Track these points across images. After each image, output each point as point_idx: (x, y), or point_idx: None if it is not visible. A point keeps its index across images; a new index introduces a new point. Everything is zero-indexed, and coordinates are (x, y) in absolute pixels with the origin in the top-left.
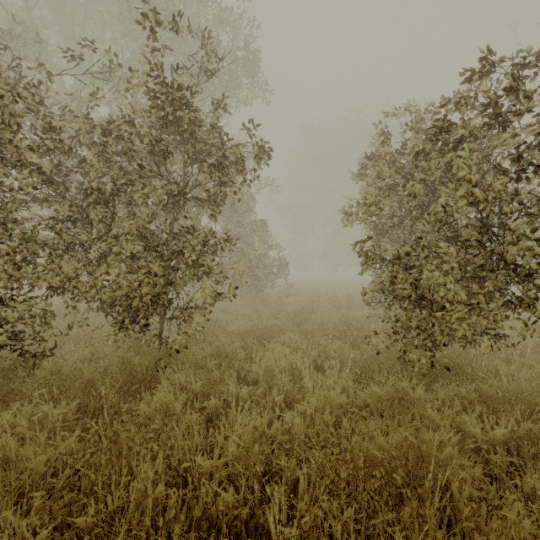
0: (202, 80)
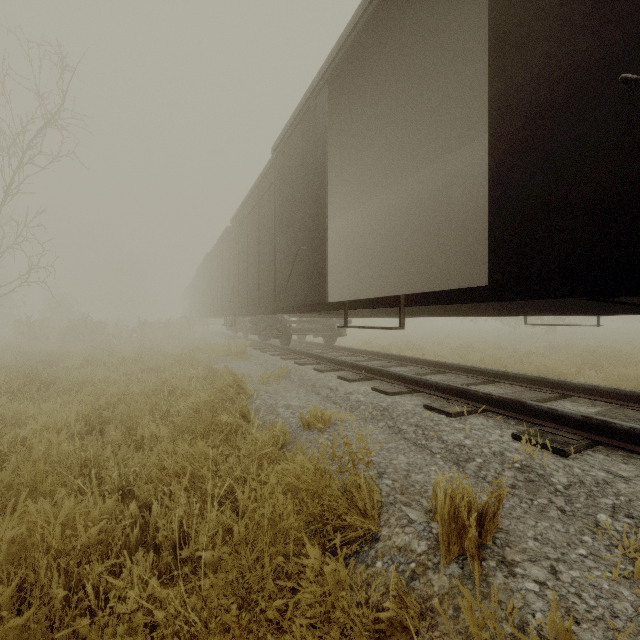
0: None
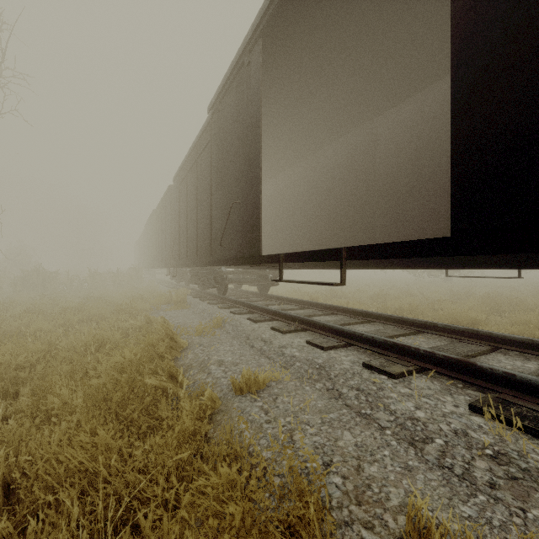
0: None
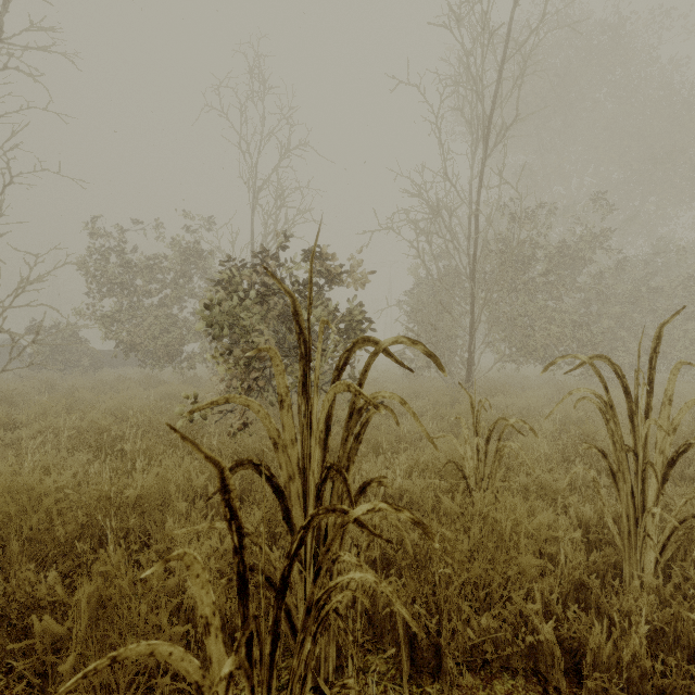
0: None
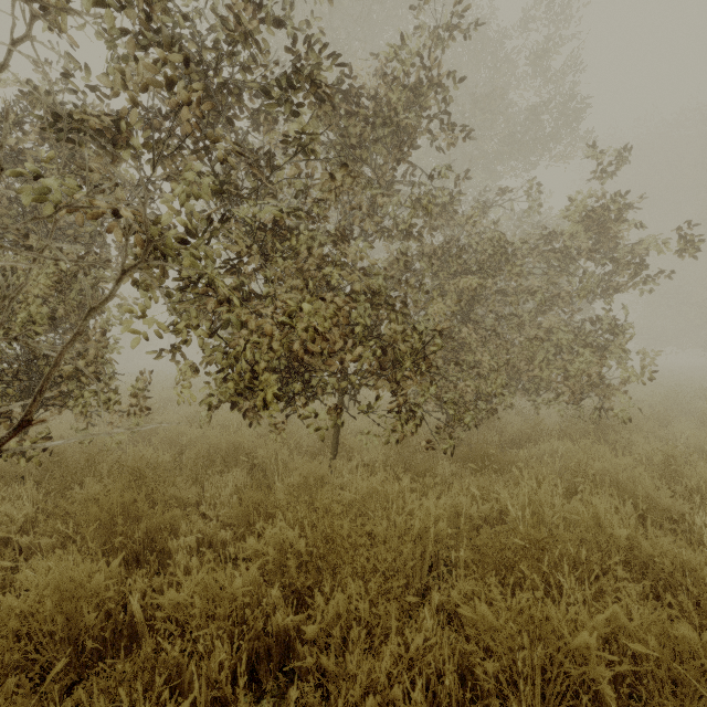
0: (517, 149)
